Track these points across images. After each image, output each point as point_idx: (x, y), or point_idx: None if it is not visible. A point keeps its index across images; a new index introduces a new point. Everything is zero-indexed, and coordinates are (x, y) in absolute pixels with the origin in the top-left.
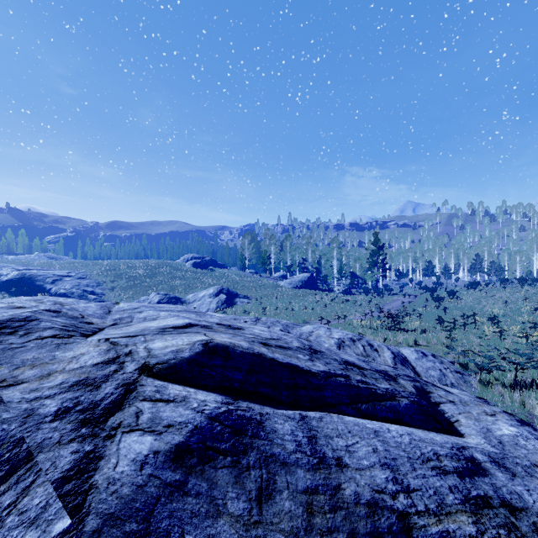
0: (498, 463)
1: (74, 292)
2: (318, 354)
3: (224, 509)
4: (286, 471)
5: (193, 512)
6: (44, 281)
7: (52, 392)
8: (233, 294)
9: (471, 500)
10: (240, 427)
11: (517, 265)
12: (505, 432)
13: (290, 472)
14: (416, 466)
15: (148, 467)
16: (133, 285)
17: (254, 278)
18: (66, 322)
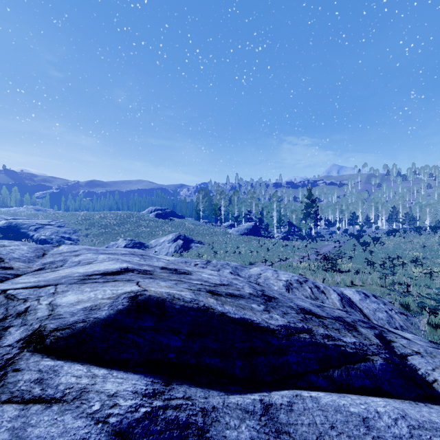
0: None
1: (53, 238)
2: (272, 301)
3: None
4: None
5: None
6: (28, 228)
7: None
8: (189, 240)
9: None
10: None
11: (427, 215)
12: None
13: None
14: None
15: None
16: (104, 232)
17: (207, 227)
18: None
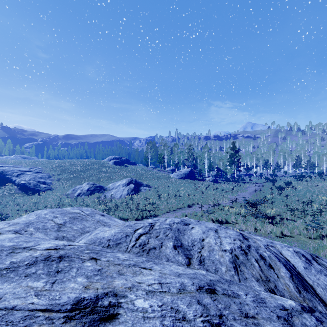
0: None
1: (30, 183)
2: None
3: None
4: None
5: None
6: (12, 175)
7: None
8: (139, 184)
9: None
10: None
11: (324, 162)
12: None
13: None
14: None
15: None
16: (72, 177)
17: (153, 172)
18: None
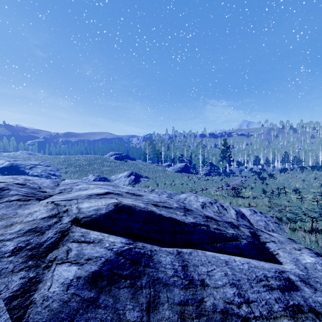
0: (305, 282)
1: (43, 174)
2: (189, 211)
3: (124, 317)
4: (167, 289)
5: (102, 319)
6: (25, 167)
7: (12, 236)
8: (139, 176)
9: (289, 308)
10: (137, 260)
11: (310, 158)
12: (308, 261)
13: (169, 290)
14: (253, 284)
15: (72, 288)
16: (78, 170)
17: (151, 166)
18: (28, 191)
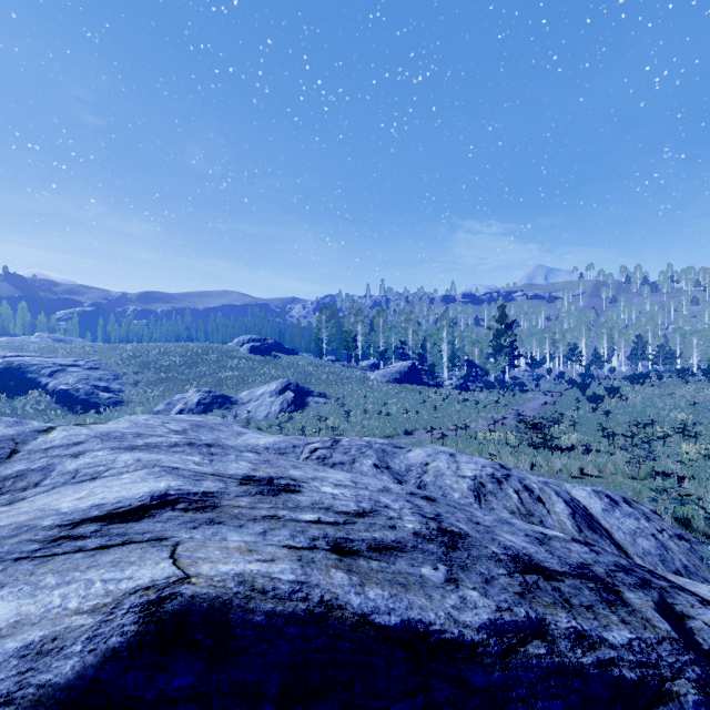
0: None
1: (79, 389)
2: (459, 548)
3: None
4: None
5: None
6: (39, 372)
7: None
8: (304, 391)
9: None
10: None
11: (694, 350)
12: None
13: None
14: None
15: None
16: (165, 378)
17: (334, 368)
18: None
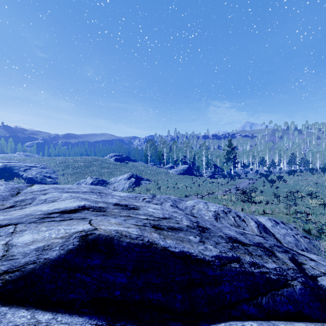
0: None
1: (37, 177)
2: (206, 232)
3: None
4: None
5: None
6: (19, 169)
7: None
8: (139, 178)
9: None
10: None
11: (317, 160)
12: None
13: None
14: None
15: None
16: (76, 172)
17: (153, 168)
18: None
